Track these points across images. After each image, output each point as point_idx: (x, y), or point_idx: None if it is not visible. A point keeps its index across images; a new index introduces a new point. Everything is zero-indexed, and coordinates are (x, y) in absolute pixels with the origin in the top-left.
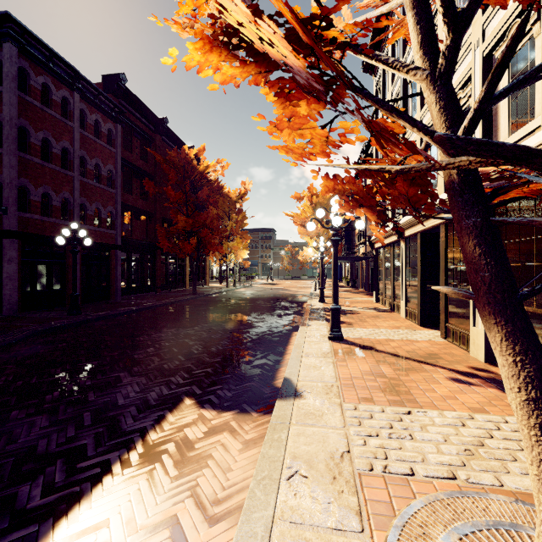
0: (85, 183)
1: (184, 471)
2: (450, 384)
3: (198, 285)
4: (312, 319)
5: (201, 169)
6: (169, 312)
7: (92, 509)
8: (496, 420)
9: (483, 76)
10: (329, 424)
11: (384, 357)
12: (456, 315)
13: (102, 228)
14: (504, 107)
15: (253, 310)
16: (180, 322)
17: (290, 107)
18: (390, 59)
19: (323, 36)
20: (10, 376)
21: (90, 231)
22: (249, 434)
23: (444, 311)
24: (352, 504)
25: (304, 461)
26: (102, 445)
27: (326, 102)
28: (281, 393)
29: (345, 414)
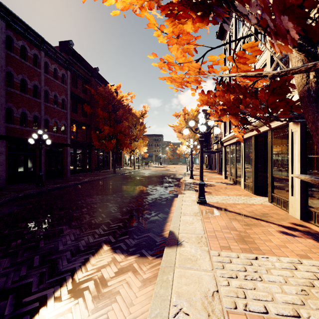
0: (48, 106)
1: (98, 305)
2: (280, 235)
3: (117, 168)
4: (186, 190)
5: (118, 98)
6: (98, 184)
7: None
8: (318, 264)
9: None
10: (201, 267)
11: (233, 216)
12: (278, 188)
13: (58, 133)
14: None
15: (150, 183)
16: (105, 191)
17: (178, 27)
18: None
19: None
20: None
21: (51, 135)
22: (146, 273)
23: (270, 185)
24: None
25: (185, 300)
26: (43, 282)
27: (208, 21)
28: (168, 242)
29: (212, 259)
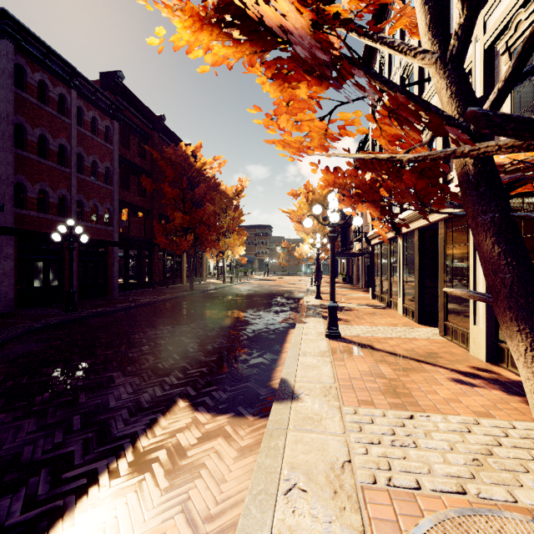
0: (83, 180)
1: (175, 482)
2: (452, 385)
3: (195, 281)
4: (308, 316)
5: (198, 166)
6: (166, 308)
7: (75, 526)
8: (503, 425)
9: (485, 69)
10: (328, 430)
11: (382, 356)
12: (455, 313)
13: (99, 224)
14: (506, 101)
15: (250, 306)
16: (177, 319)
17: (288, 91)
18: (396, 42)
19: (326, 11)
20: (1, 376)
21: (87, 228)
22: (244, 439)
23: (442, 308)
24: (355, 523)
25: (302, 473)
26: (91, 452)
27: (329, 84)
28: (278, 395)
29: (344, 419)
